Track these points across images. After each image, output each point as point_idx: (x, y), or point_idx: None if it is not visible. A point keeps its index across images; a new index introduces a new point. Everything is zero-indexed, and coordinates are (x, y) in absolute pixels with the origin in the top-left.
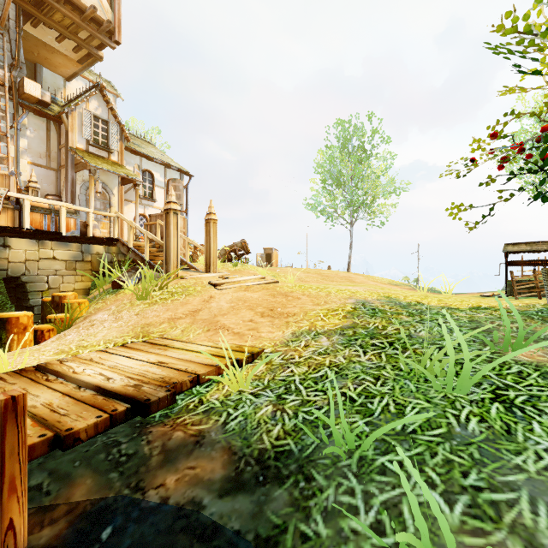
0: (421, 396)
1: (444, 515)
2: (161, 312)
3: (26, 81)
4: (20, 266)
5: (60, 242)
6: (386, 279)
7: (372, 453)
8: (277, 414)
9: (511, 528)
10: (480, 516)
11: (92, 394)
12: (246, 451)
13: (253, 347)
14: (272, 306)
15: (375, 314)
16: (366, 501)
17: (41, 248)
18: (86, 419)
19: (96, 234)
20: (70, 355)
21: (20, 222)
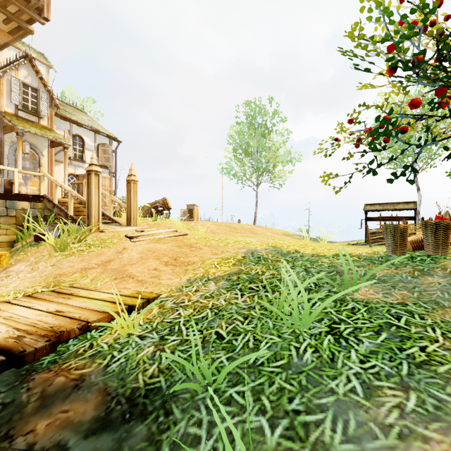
0: (275, 332)
1: (266, 438)
2: (76, 263)
3: None
4: None
5: None
6: (282, 231)
7: (225, 385)
8: (157, 354)
9: (313, 446)
10: (293, 437)
11: None
12: (119, 391)
13: (151, 293)
14: (177, 255)
15: (259, 262)
16: (209, 430)
17: None
18: None
19: (22, 191)
20: None
21: None
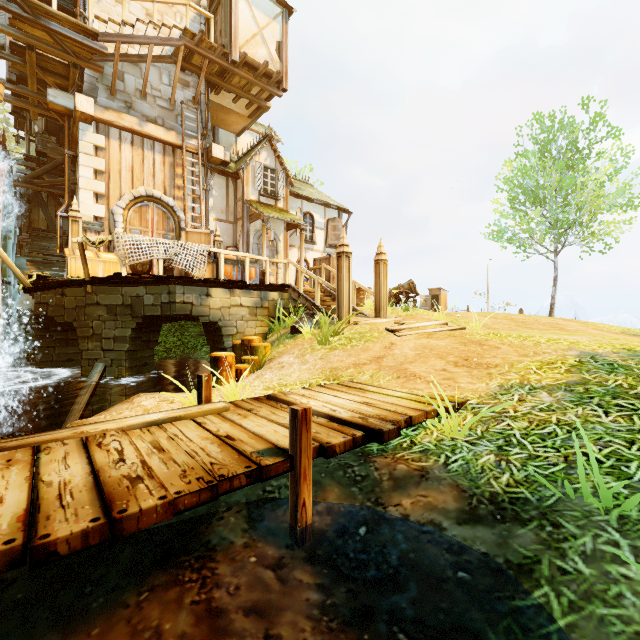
0: None
1: None
2: (344, 358)
3: (214, 146)
4: (217, 313)
5: (245, 290)
6: (617, 327)
7: (637, 514)
8: (502, 464)
9: None
10: None
11: (326, 421)
12: (475, 491)
13: (453, 397)
14: (466, 355)
15: (614, 370)
16: (636, 554)
17: (232, 296)
18: (336, 438)
19: (270, 281)
20: (276, 391)
21: (216, 273)
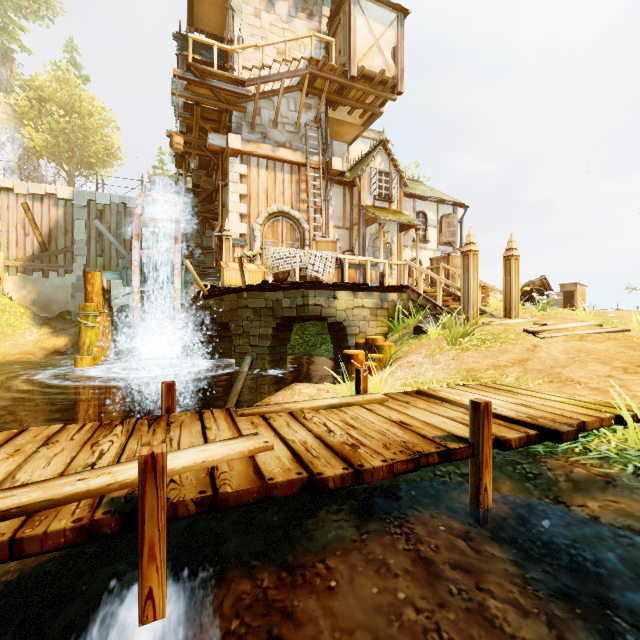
0: None
1: None
2: (479, 359)
3: (333, 159)
4: (342, 314)
5: (366, 292)
6: None
7: None
8: None
9: None
10: None
11: None
12: None
13: (630, 406)
14: (637, 361)
15: None
16: None
17: (355, 298)
18: (508, 433)
19: (389, 282)
20: (415, 388)
21: (341, 277)
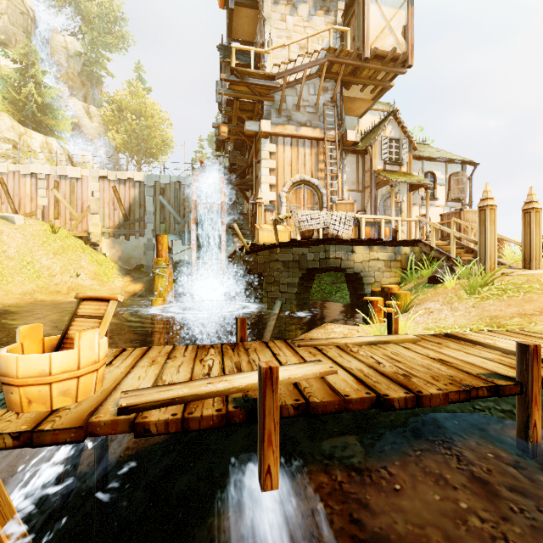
0: None
1: None
2: (502, 307)
3: (348, 132)
4: (359, 265)
5: (381, 246)
6: None
7: None
8: None
9: None
10: None
11: None
12: None
13: None
14: None
15: None
16: None
17: (370, 252)
18: None
19: (401, 237)
20: (438, 332)
21: (358, 234)
